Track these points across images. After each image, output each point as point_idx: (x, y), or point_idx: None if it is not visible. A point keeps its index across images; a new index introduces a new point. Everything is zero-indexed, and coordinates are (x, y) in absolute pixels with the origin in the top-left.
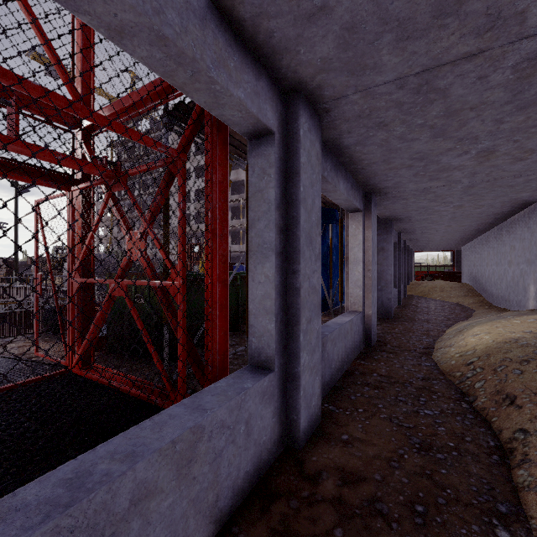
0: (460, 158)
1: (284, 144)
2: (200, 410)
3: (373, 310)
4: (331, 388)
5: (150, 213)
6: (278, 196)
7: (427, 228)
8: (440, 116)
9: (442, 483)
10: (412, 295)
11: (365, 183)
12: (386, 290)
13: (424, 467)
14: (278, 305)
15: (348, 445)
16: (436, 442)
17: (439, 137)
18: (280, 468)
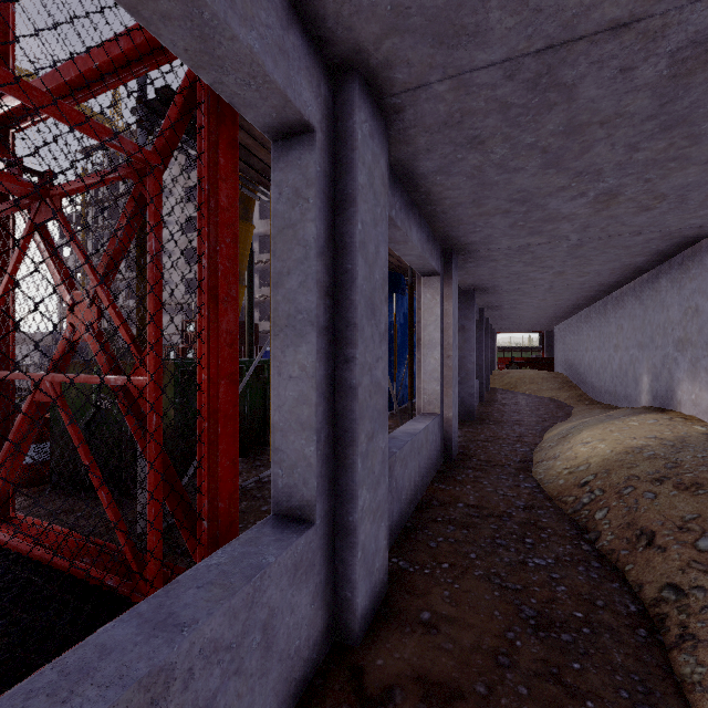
0: (573, 202)
1: (332, 153)
2: (169, 628)
3: (454, 411)
4: (401, 530)
5: (106, 261)
6: (322, 236)
7: (516, 302)
8: (559, 132)
9: (578, 689)
10: (496, 389)
11: (445, 235)
12: (467, 383)
13: (547, 661)
14: (321, 415)
15: (432, 631)
16: (558, 613)
17: (551, 167)
18: (325, 688)
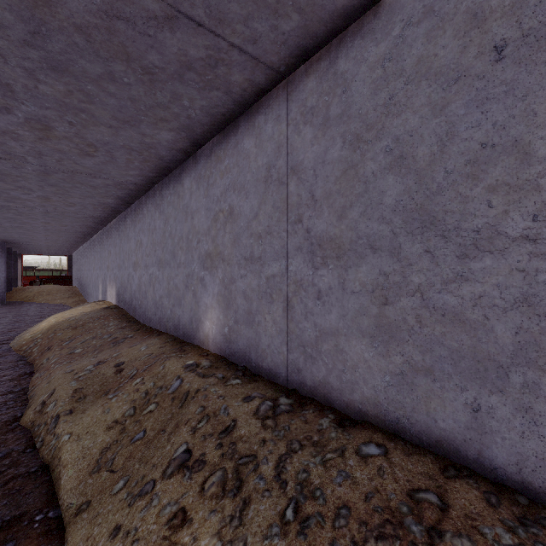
0: (26, 195)
1: None
2: None
3: None
4: None
5: None
6: None
7: (26, 234)
8: None
9: None
10: (14, 302)
11: None
12: None
13: None
14: None
15: None
16: None
17: (1, 181)
18: None
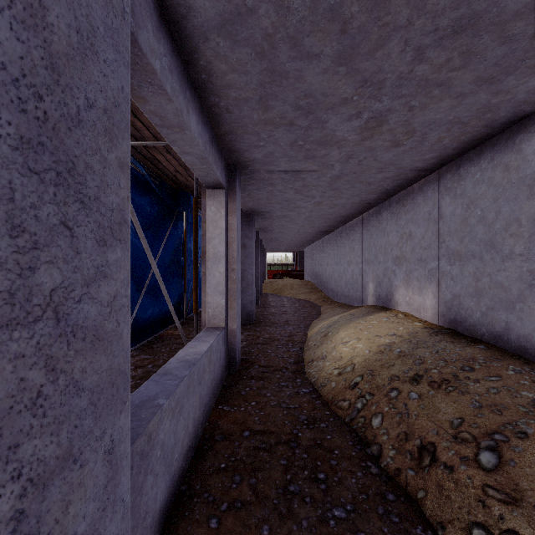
0: (348, 124)
1: None
2: None
3: (238, 322)
4: (172, 503)
5: None
6: None
7: (284, 227)
8: None
9: None
10: (267, 294)
11: (229, 145)
12: (248, 292)
13: None
14: None
15: None
16: None
17: (343, 63)
18: None
